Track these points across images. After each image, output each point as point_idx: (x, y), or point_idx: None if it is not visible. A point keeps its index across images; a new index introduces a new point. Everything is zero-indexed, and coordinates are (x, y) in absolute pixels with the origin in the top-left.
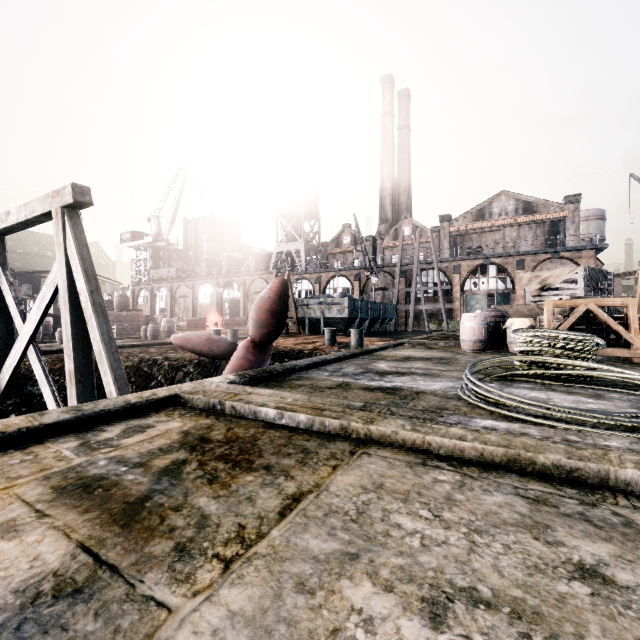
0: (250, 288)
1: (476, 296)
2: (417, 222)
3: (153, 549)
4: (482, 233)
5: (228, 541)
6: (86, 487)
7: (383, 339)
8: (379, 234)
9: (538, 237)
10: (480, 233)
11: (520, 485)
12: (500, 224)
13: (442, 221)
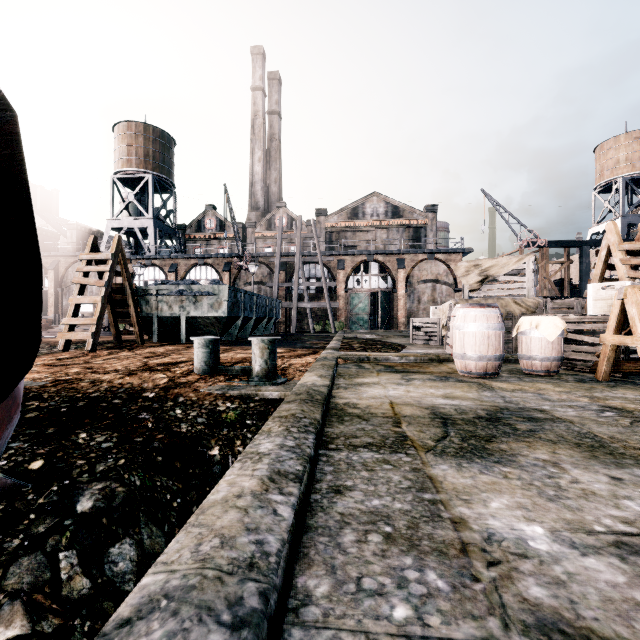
0: (66, 274)
1: (359, 294)
2: (292, 213)
3: None
4: (356, 232)
5: None
6: None
7: (294, 351)
8: (250, 221)
9: (404, 241)
10: (354, 232)
11: None
12: (372, 225)
13: (318, 215)
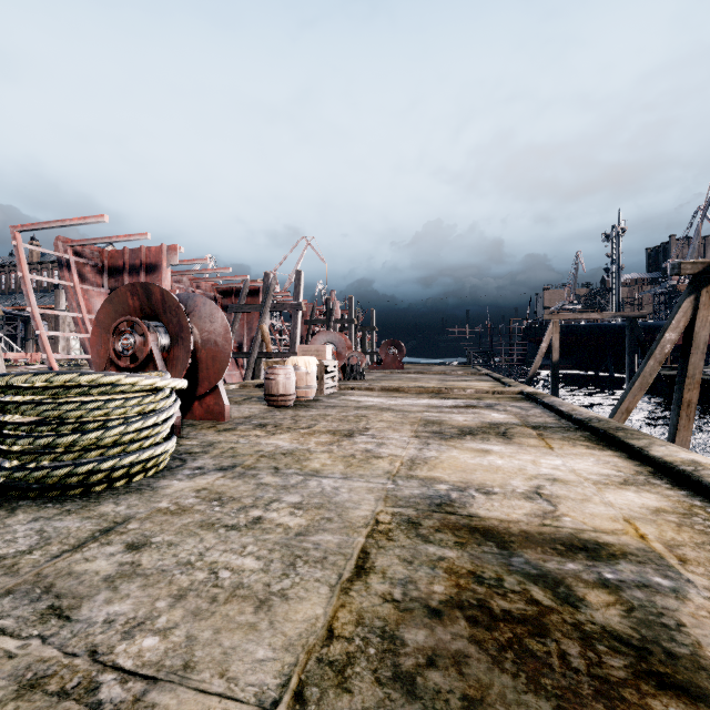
0: None
1: None
2: None
3: (432, 521)
4: None
5: (390, 530)
6: (580, 548)
7: None
8: None
9: None
10: None
11: (32, 644)
12: None
13: None
